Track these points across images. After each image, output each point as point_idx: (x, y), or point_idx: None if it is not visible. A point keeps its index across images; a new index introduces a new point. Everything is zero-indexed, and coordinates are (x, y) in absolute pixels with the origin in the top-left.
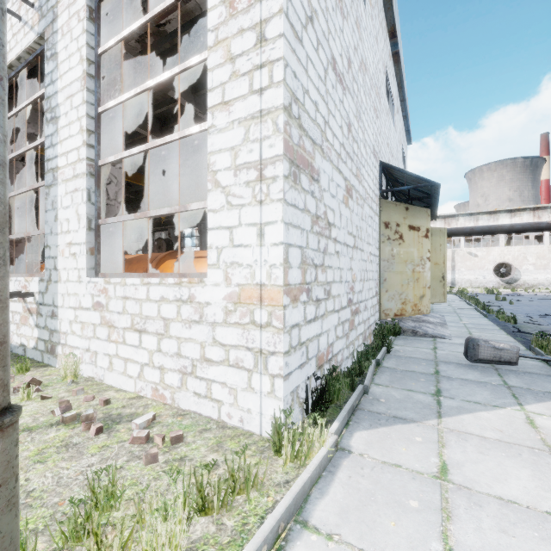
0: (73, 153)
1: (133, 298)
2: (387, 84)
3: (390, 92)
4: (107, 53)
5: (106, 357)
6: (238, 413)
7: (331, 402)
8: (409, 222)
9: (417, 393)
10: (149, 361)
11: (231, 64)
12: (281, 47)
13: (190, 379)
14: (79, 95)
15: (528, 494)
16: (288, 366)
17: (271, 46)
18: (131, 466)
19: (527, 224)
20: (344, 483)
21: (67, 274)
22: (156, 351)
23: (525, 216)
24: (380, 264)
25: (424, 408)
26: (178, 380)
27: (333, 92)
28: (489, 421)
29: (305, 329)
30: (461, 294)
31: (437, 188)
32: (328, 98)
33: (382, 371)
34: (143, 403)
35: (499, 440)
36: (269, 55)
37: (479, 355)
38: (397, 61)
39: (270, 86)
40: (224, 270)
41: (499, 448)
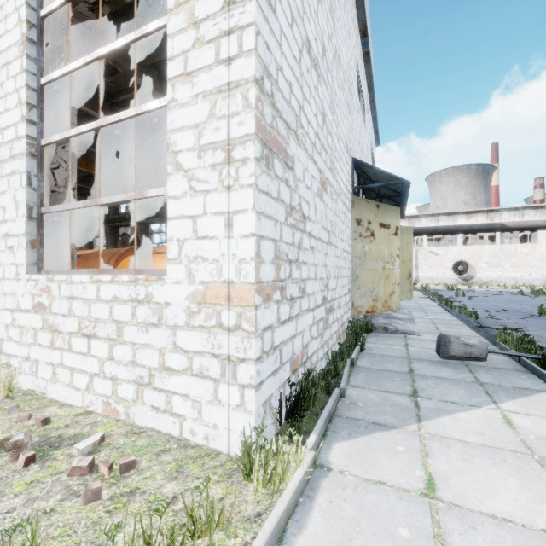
0: (10, 130)
1: (80, 298)
2: (359, 83)
3: (361, 91)
4: (51, 16)
5: (49, 367)
6: (203, 429)
7: (306, 409)
8: (380, 220)
9: (395, 395)
10: (99, 370)
11: (194, 29)
12: (252, 11)
13: (147, 391)
14: (17, 62)
15: (520, 509)
16: (260, 374)
17: (241, 10)
18: (65, 507)
19: (483, 224)
20: (325, 511)
21: (3, 270)
22: (107, 359)
23: (480, 218)
24: (353, 261)
25: (403, 411)
26: (133, 392)
27: (308, 77)
28: (468, 423)
29: (278, 331)
30: (425, 290)
31: (407, 186)
32: (303, 82)
33: (357, 371)
34: (91, 420)
35: (482, 444)
36: (238, 20)
37: (451, 351)
38: (367, 61)
39: (240, 55)
40: (186, 266)
41: (483, 454)
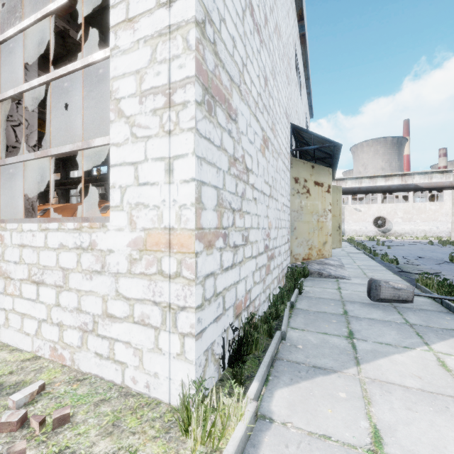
0: None
1: (29, 246)
2: (296, 60)
3: (298, 68)
4: None
5: (2, 312)
6: (144, 378)
7: (249, 352)
8: (314, 179)
9: (332, 337)
10: (47, 316)
11: None
12: None
13: (91, 337)
14: None
15: None
16: (201, 322)
17: None
18: None
19: (400, 185)
20: None
21: None
22: (54, 306)
23: (396, 180)
24: (291, 215)
25: (342, 354)
26: (78, 338)
27: (251, 38)
28: (405, 366)
29: (221, 277)
30: (351, 240)
31: (339, 148)
32: (246, 41)
33: (296, 313)
34: (37, 366)
35: (422, 389)
36: None
37: (381, 295)
38: (303, 42)
39: None
40: (128, 213)
41: (425, 401)
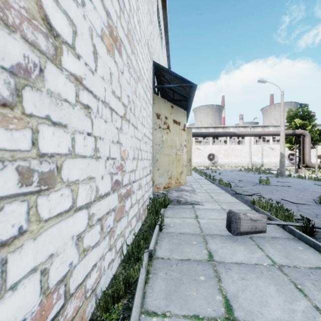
0: None
1: None
2: (158, 17)
3: (160, 25)
4: None
5: None
6: None
7: None
8: (173, 117)
9: None
10: None
11: None
12: None
13: None
14: None
15: None
16: None
17: None
18: None
19: (225, 132)
20: None
21: None
22: None
23: (220, 130)
24: (154, 147)
25: None
26: None
27: None
28: None
29: None
30: (195, 169)
31: (194, 90)
32: None
33: (156, 269)
34: None
35: None
36: None
37: (241, 228)
38: (164, 7)
39: None
40: None
41: None
